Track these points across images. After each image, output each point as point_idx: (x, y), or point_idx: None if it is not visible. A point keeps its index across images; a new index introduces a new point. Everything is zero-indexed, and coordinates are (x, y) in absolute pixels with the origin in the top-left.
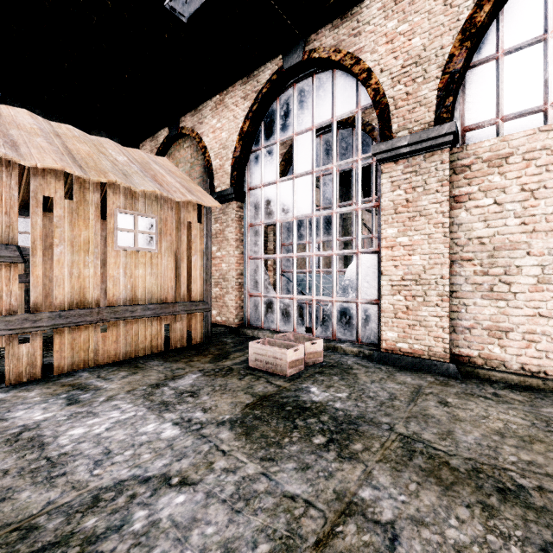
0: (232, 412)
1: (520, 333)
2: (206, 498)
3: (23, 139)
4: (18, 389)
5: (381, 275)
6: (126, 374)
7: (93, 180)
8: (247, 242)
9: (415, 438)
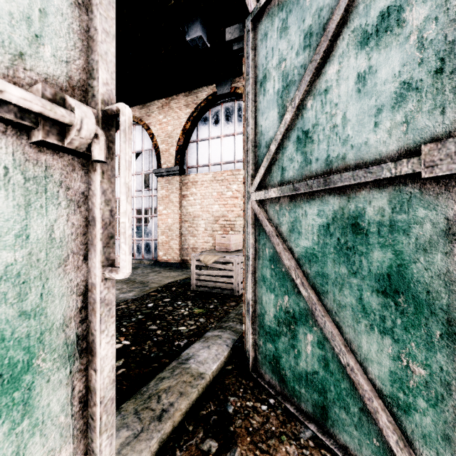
0: None
1: (200, 249)
2: None
3: None
4: None
5: (157, 227)
6: None
7: None
8: None
9: (133, 279)
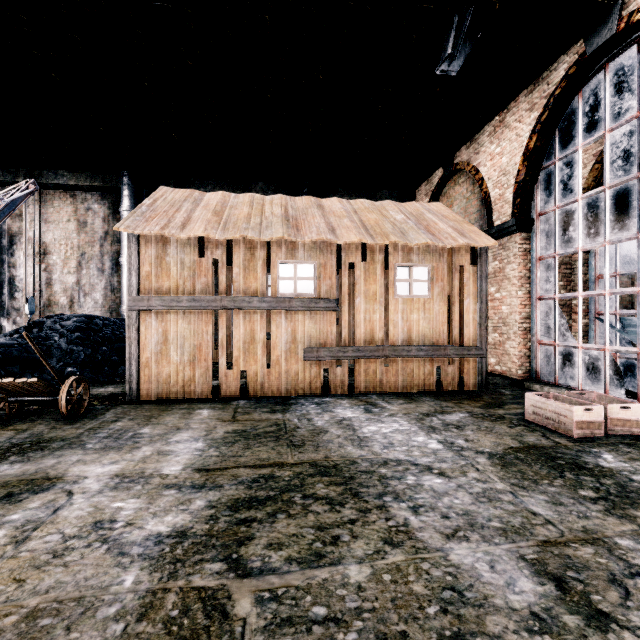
0: (492, 448)
1: None
2: (457, 487)
3: (337, 223)
4: (336, 397)
5: None
6: (403, 402)
7: (379, 244)
8: (535, 279)
9: None
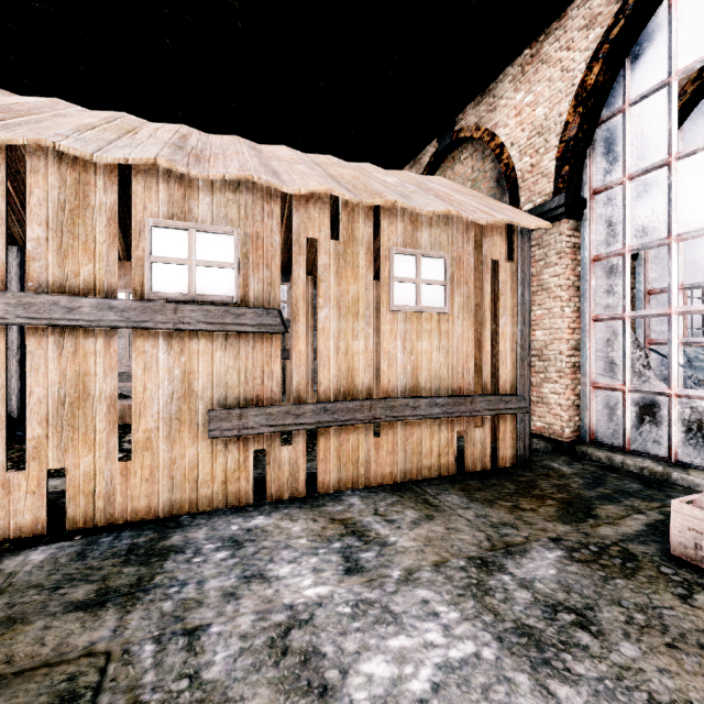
0: None
1: None
2: None
3: (284, 168)
4: (280, 512)
5: None
6: (416, 517)
7: (366, 203)
8: (588, 290)
9: None
